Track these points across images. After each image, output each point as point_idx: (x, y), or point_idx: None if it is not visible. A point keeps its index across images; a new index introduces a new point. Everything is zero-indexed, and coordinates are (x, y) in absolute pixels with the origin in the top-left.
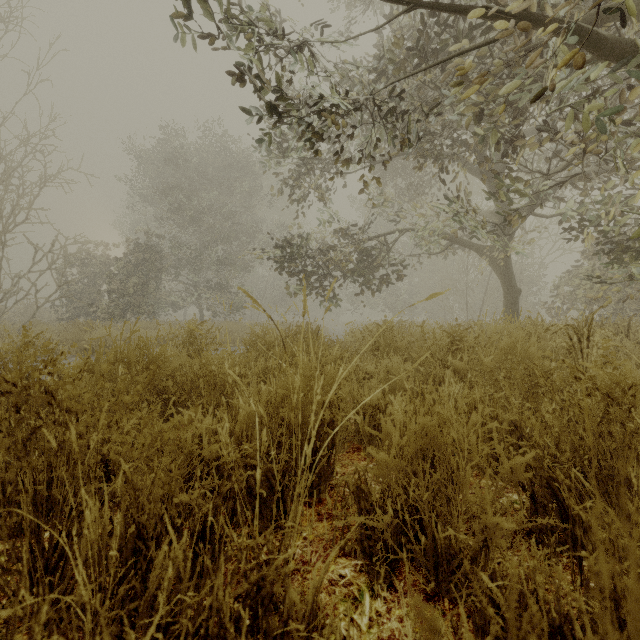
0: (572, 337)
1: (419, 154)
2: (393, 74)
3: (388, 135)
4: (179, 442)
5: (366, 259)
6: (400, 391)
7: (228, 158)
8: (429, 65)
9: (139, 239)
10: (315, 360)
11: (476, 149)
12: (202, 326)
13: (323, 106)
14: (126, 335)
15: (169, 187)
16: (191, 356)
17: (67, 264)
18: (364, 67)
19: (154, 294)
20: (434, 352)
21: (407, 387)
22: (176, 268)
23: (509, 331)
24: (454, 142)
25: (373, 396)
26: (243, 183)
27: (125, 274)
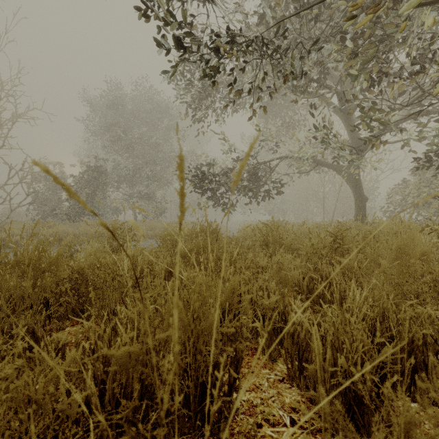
0: (434, 236)
1: (295, 93)
2: (277, 24)
3: (274, 72)
4: (26, 393)
5: (253, 175)
6: (291, 285)
7: (154, 104)
8: (312, 4)
9: (89, 162)
10: (214, 266)
11: (337, 91)
12: (123, 226)
13: (222, 40)
14: (75, 231)
15: (111, 124)
16: (114, 250)
17: (33, 179)
18: (255, 15)
19: (100, 201)
20: (319, 249)
21: (323, 305)
22: (117, 183)
23: (380, 231)
24: (321, 85)
25: (272, 299)
26: (164, 122)
27: (79, 187)
